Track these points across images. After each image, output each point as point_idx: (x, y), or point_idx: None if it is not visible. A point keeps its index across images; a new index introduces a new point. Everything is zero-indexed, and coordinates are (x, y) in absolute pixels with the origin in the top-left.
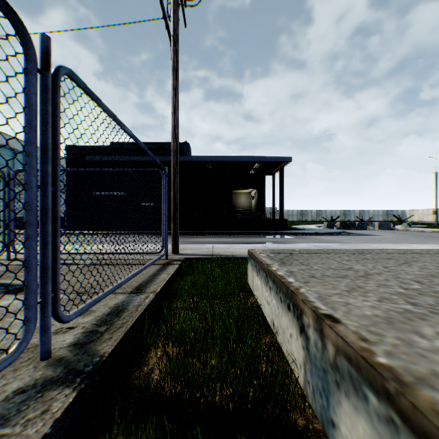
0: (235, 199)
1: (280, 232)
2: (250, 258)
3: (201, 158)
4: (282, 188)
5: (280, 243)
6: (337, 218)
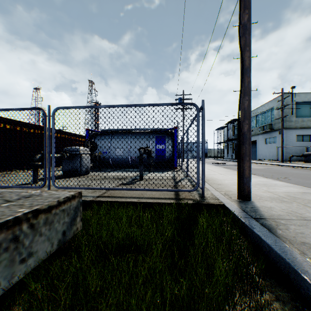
0: None
1: None
2: None
3: None
4: None
5: None
6: None
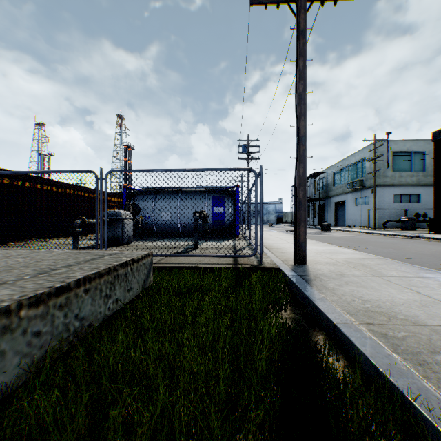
0: None
1: None
2: None
3: None
4: None
5: None
6: None
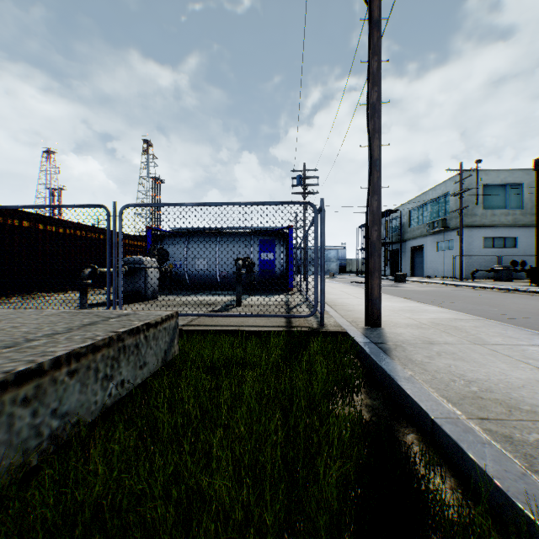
0: None
1: None
2: None
3: None
4: None
5: None
6: None
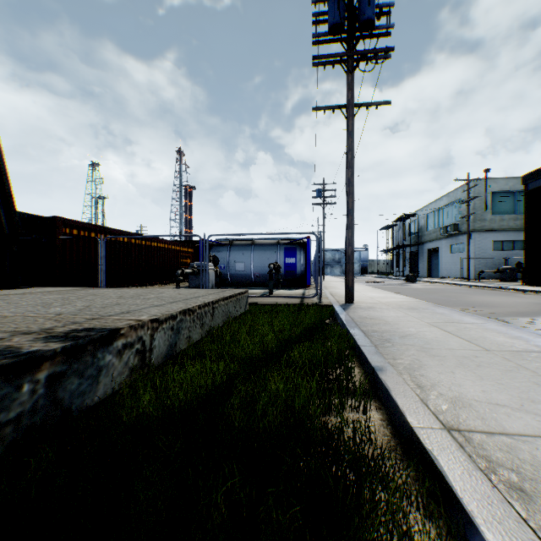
0: None
1: None
2: None
3: None
4: None
5: None
6: None
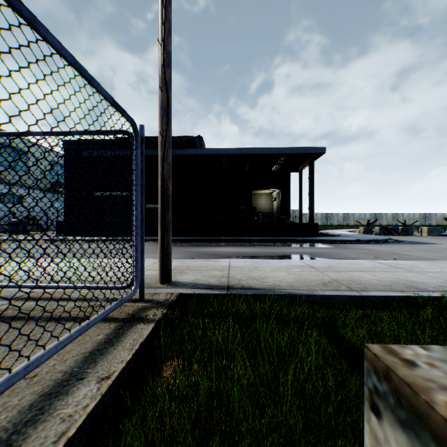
0: (254, 200)
1: (312, 240)
2: (435, 446)
3: (215, 150)
4: (312, 186)
5: (322, 257)
6: (374, 222)
